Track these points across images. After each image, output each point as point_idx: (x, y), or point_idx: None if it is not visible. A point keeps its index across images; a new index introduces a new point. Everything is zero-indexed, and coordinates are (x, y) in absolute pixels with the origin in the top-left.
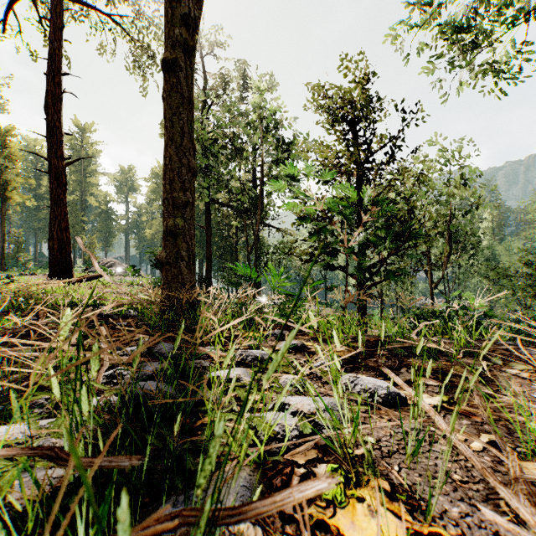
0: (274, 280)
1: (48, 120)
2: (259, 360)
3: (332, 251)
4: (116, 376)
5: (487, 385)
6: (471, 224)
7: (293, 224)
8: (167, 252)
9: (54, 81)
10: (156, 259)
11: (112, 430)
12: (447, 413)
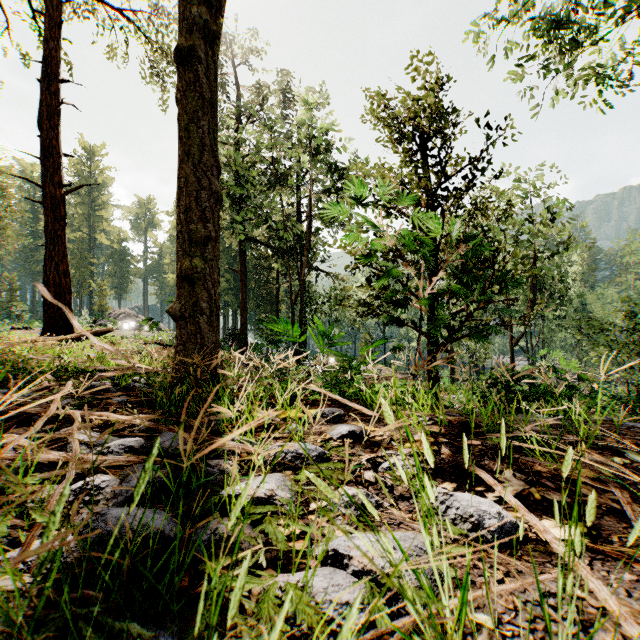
0: (323, 339)
1: (43, 137)
2: (302, 459)
3: (399, 302)
4: (90, 490)
5: (636, 501)
6: (558, 267)
7: (347, 267)
8: (181, 303)
9: (50, 89)
10: (167, 312)
11: (53, 608)
12: (593, 557)
